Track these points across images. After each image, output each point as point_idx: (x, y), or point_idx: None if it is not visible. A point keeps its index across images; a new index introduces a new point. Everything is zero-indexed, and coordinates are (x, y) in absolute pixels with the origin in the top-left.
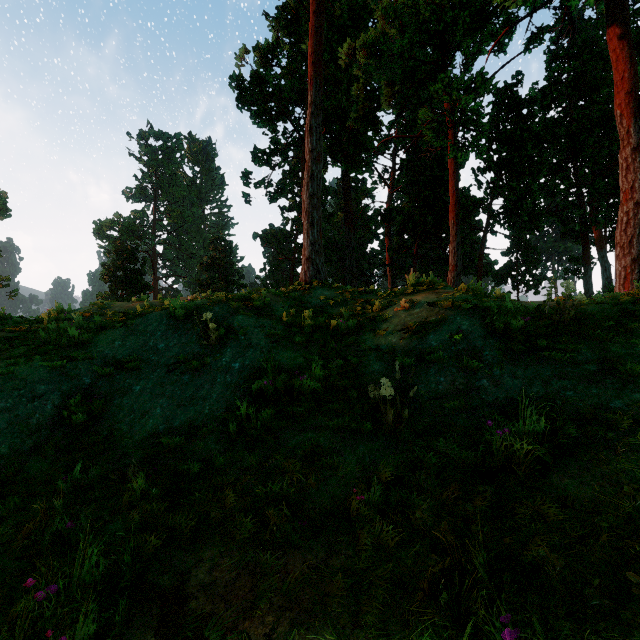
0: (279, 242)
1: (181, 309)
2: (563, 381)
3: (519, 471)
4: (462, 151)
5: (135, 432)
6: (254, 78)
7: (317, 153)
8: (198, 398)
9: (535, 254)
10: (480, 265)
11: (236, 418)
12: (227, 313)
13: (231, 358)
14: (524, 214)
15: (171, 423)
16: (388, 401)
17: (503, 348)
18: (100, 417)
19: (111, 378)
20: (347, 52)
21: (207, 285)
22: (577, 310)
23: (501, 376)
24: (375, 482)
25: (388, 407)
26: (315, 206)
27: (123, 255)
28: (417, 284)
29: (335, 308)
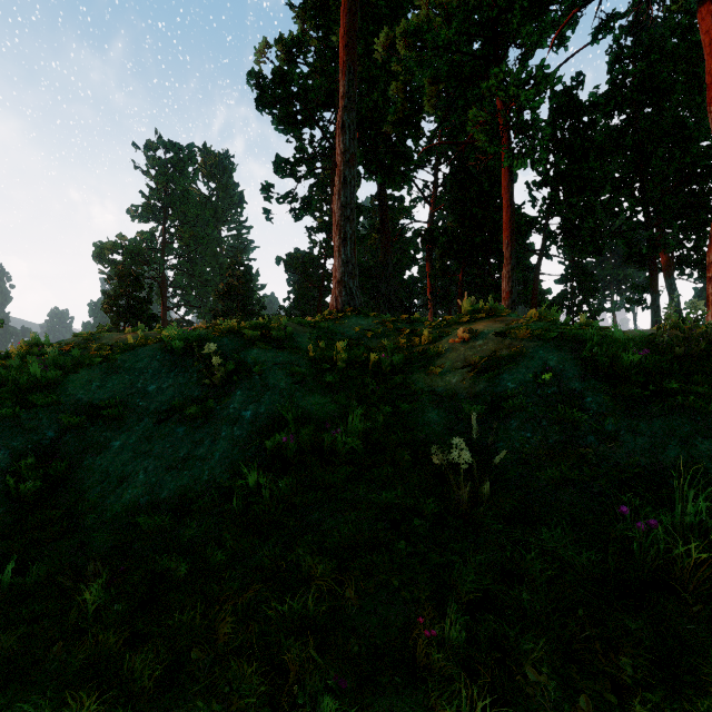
0: (305, 268)
1: (180, 341)
2: (711, 441)
3: (687, 594)
4: (519, 158)
5: (107, 507)
6: (276, 75)
7: (350, 155)
8: (195, 458)
9: (593, 282)
10: (535, 293)
11: (244, 489)
12: (238, 346)
13: (241, 404)
14: (586, 235)
15: (156, 494)
16: (454, 466)
17: (611, 392)
18: (62, 485)
19: (82, 431)
20: (384, 43)
21: (223, 316)
22: (699, 341)
23: (616, 432)
24: (454, 610)
25: (462, 480)
26: (348, 218)
27: (126, 281)
28: (474, 311)
29: (373, 340)
